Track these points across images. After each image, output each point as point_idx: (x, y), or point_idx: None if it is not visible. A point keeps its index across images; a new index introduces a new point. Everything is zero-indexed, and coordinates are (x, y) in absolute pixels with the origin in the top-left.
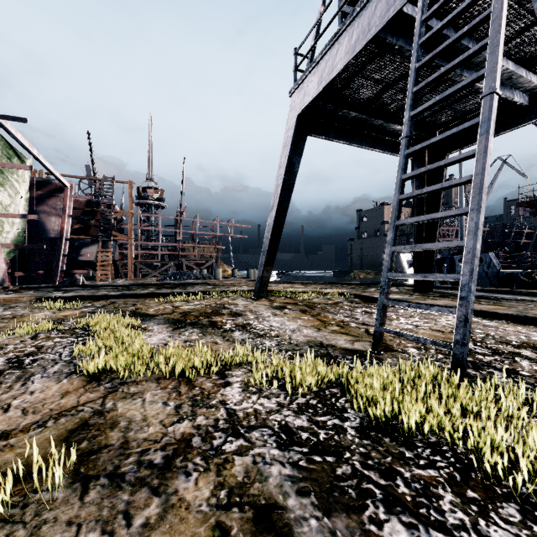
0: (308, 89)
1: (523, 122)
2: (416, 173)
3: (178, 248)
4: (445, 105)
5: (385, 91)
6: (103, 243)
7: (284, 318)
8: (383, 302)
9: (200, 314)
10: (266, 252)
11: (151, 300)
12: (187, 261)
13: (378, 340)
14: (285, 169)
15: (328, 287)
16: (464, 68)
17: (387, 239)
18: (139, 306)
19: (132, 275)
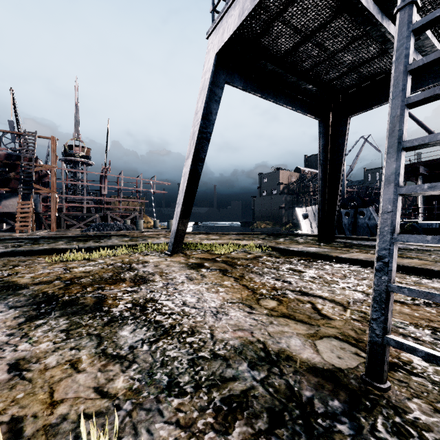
0: (227, 25)
1: (420, 86)
2: None
3: (103, 202)
4: (353, 67)
5: (302, 44)
6: (25, 196)
7: (202, 285)
8: (387, 288)
9: (93, 281)
10: (181, 203)
11: (44, 259)
12: (112, 213)
13: (383, 361)
14: (202, 112)
15: (241, 238)
16: (384, 18)
17: (384, 174)
18: (18, 269)
19: (55, 226)
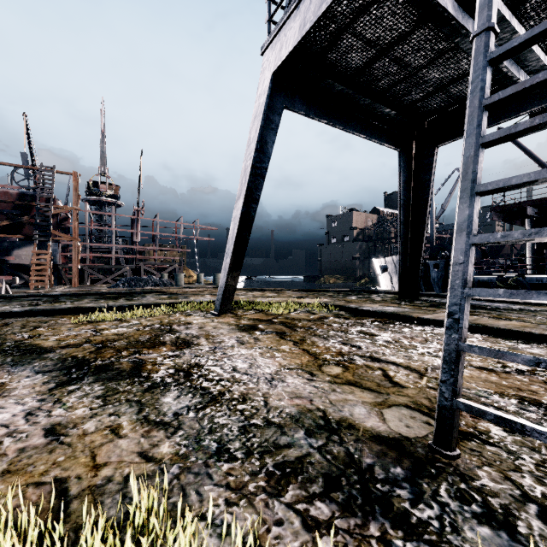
0: (286, 39)
1: (524, 109)
2: (523, 86)
3: (135, 251)
4: (441, 86)
5: (377, 59)
6: (41, 244)
7: (255, 349)
8: (457, 347)
9: (128, 344)
10: (231, 253)
11: (69, 319)
12: (146, 265)
13: (451, 426)
14: (256, 144)
15: (304, 295)
16: None
17: (456, 221)
18: (40, 331)
19: (77, 281)
